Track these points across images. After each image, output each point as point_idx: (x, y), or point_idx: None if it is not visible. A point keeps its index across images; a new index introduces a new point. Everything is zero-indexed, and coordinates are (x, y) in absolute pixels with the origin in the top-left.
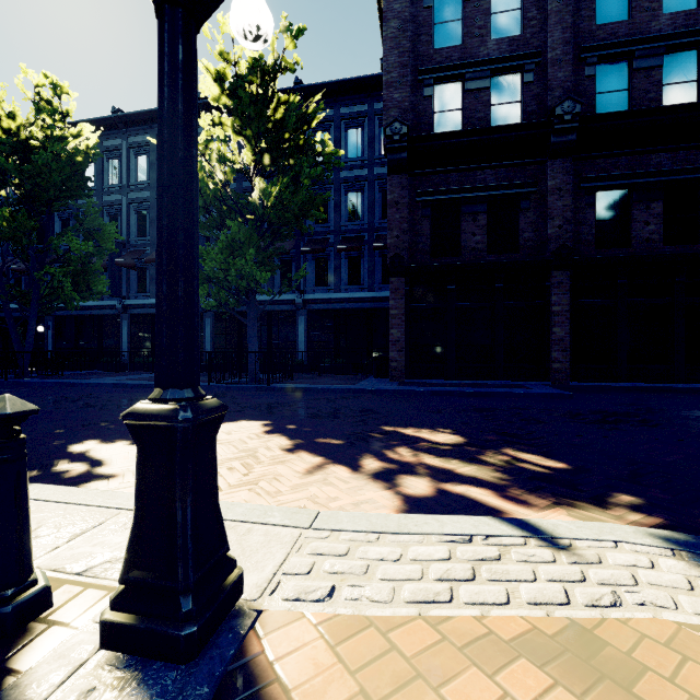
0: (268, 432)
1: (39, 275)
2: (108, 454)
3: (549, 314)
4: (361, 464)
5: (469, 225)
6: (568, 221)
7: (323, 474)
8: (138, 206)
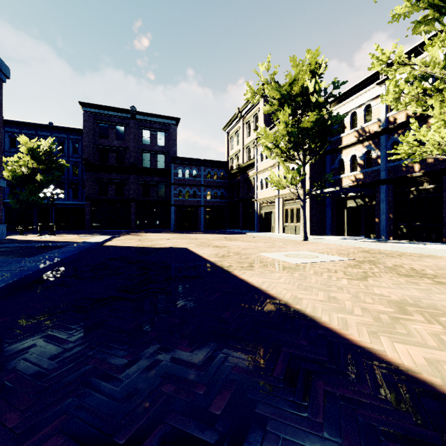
0: None
1: None
2: None
3: (131, 213)
4: None
5: (110, 188)
6: (135, 190)
7: None
8: None
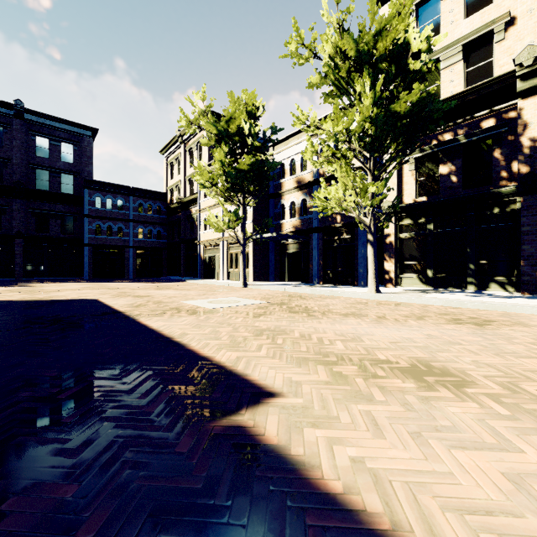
0: None
1: None
2: None
3: (15, 254)
4: None
5: None
6: (23, 222)
7: None
8: None
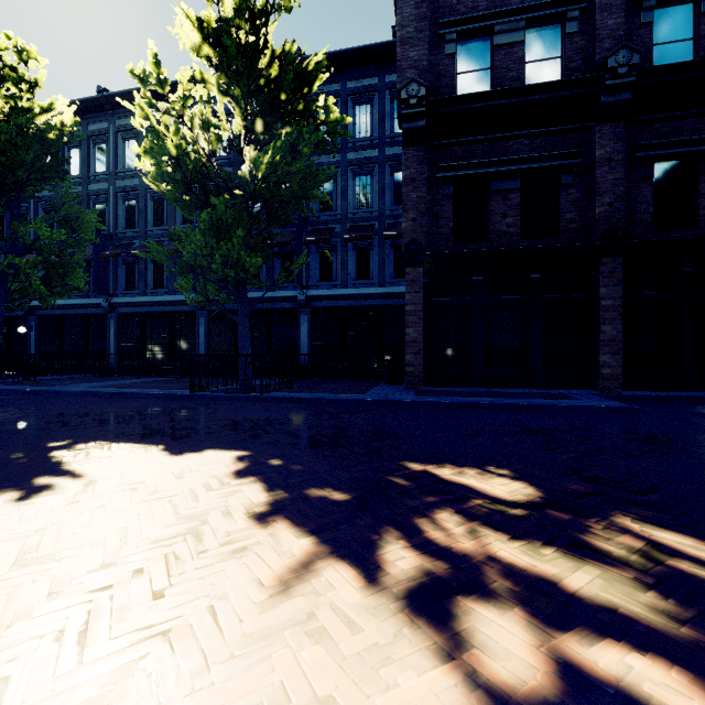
0: (239, 474)
1: (2, 266)
2: None
3: (597, 309)
4: (381, 559)
5: (499, 205)
6: (620, 197)
7: (309, 592)
8: (126, 195)
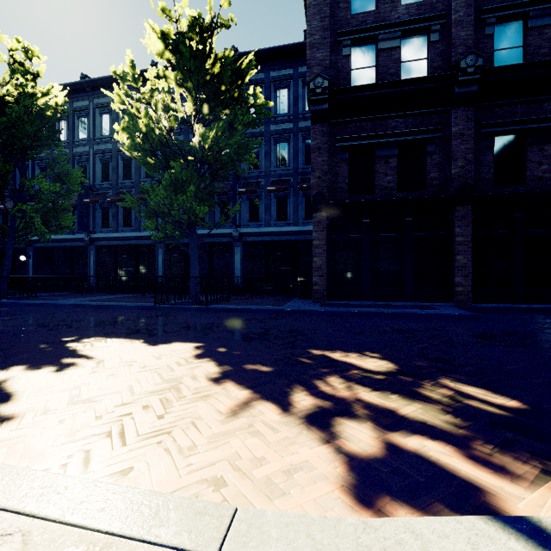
0: (198, 356)
1: (13, 211)
2: (24, 385)
3: (453, 244)
4: (291, 400)
5: (382, 167)
6: (469, 162)
7: (248, 415)
8: (102, 156)
